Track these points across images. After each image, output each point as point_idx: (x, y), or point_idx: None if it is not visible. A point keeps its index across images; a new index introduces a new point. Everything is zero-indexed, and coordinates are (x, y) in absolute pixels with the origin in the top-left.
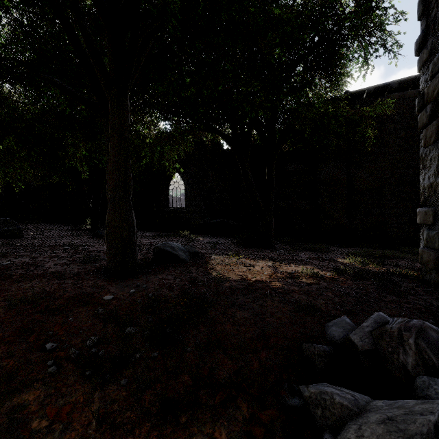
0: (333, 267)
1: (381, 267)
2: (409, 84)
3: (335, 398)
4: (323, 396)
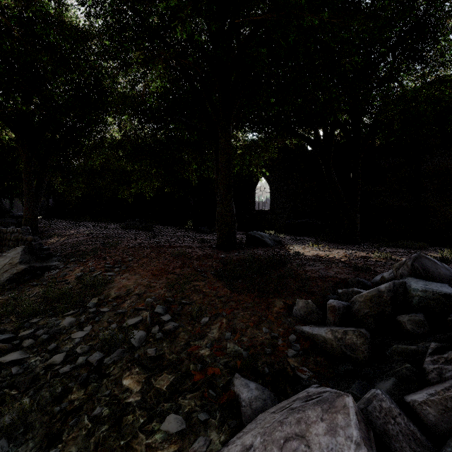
0: None
1: None
2: None
3: (354, 289)
4: (348, 290)
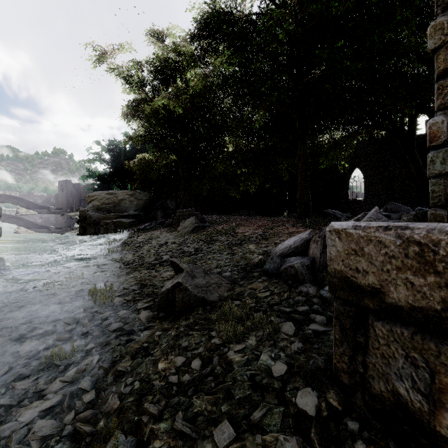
0: None
1: None
2: None
3: None
4: None
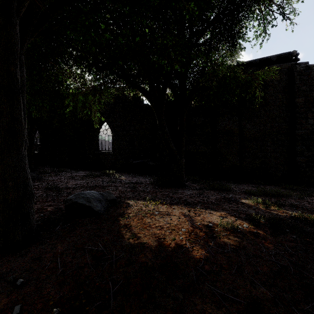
0: (243, 212)
1: (282, 210)
2: (284, 58)
3: None
4: None
